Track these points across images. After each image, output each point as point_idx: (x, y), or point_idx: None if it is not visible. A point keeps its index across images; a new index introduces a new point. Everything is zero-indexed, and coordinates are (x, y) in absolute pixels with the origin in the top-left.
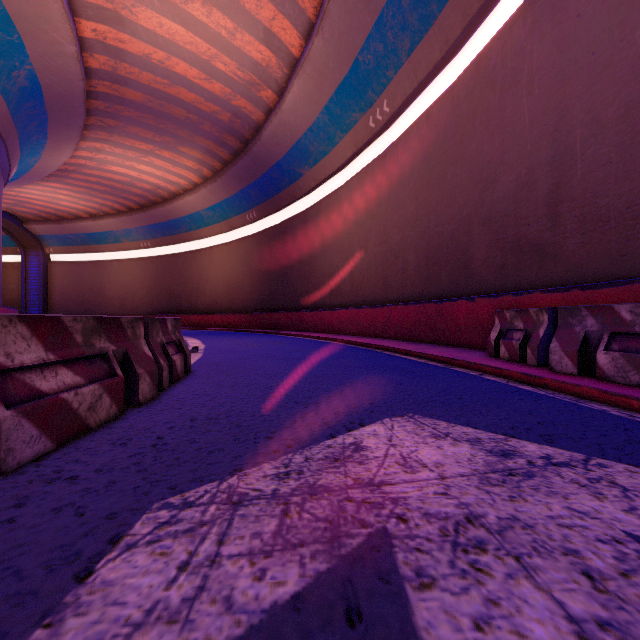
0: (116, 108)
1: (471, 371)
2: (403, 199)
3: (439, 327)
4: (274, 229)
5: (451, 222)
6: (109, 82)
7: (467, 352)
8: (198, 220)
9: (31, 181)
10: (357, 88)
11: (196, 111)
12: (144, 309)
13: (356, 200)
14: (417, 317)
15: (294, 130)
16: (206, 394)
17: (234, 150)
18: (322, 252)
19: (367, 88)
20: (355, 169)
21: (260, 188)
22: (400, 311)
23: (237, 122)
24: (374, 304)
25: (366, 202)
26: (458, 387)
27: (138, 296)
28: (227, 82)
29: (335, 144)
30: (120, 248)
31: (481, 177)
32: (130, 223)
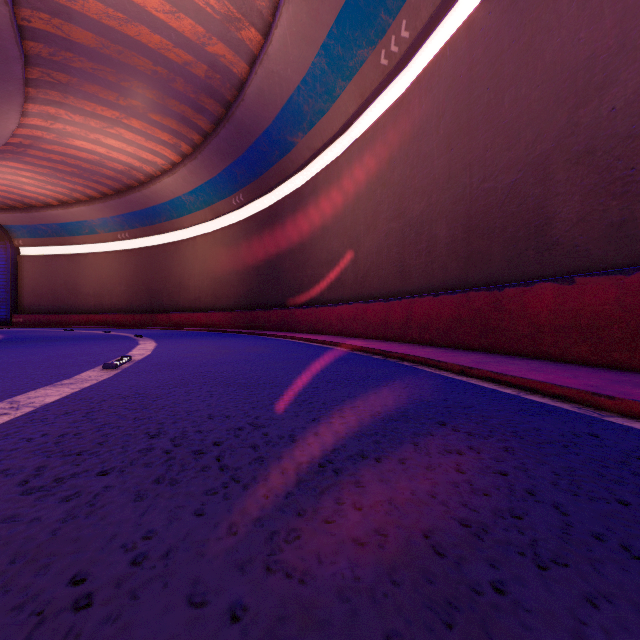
0: (64, 56)
1: None
2: (428, 153)
3: (496, 327)
4: (263, 213)
5: (510, 171)
6: (47, 14)
7: (582, 372)
8: (179, 207)
9: None
10: (365, 11)
11: (164, 62)
12: (122, 307)
13: (361, 167)
14: (456, 312)
15: (284, 84)
16: None
17: (215, 117)
18: (319, 236)
19: (379, 8)
20: (360, 130)
21: (247, 165)
22: (427, 304)
23: (215, 78)
24: (386, 297)
25: (375, 167)
26: None
27: (116, 293)
28: (198, 17)
29: (335, 98)
30: (96, 240)
31: (572, 87)
32: (105, 211)
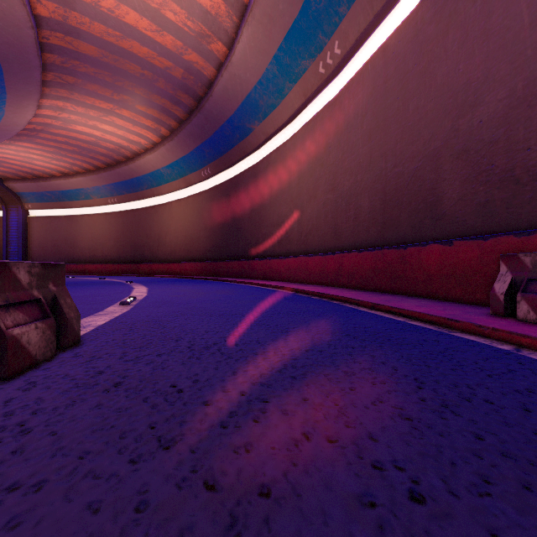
0: (72, 63)
1: (491, 341)
2: (355, 143)
3: (402, 275)
4: (226, 184)
5: (413, 160)
6: (61, 34)
7: (452, 307)
8: (158, 177)
9: (2, 140)
10: (307, 32)
11: (150, 67)
12: (112, 258)
13: (305, 150)
14: (374, 264)
15: (244, 84)
16: (22, 426)
17: (188, 108)
18: (271, 203)
19: (317, 31)
20: (303, 120)
21: (213, 145)
22: (354, 258)
23: (190, 79)
24: (323, 252)
25: (315, 151)
26: (534, 392)
27: (106, 247)
28: (178, 34)
29: (284, 96)
30: (90, 204)
31: (455, 103)
32: (98, 181)
